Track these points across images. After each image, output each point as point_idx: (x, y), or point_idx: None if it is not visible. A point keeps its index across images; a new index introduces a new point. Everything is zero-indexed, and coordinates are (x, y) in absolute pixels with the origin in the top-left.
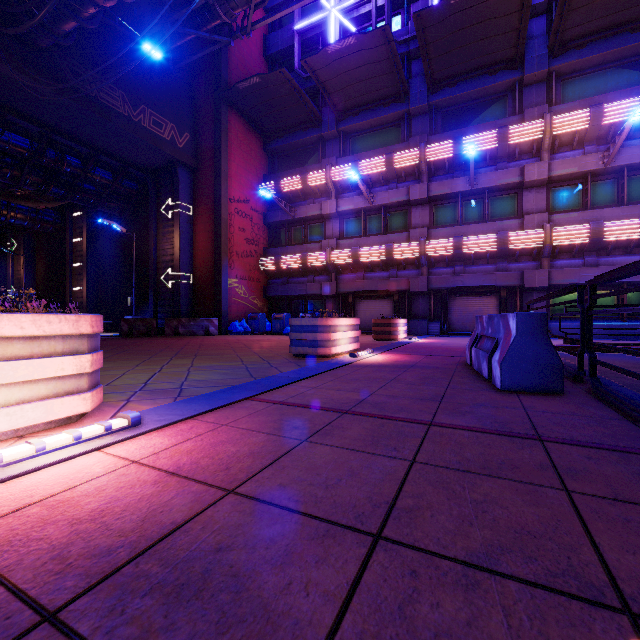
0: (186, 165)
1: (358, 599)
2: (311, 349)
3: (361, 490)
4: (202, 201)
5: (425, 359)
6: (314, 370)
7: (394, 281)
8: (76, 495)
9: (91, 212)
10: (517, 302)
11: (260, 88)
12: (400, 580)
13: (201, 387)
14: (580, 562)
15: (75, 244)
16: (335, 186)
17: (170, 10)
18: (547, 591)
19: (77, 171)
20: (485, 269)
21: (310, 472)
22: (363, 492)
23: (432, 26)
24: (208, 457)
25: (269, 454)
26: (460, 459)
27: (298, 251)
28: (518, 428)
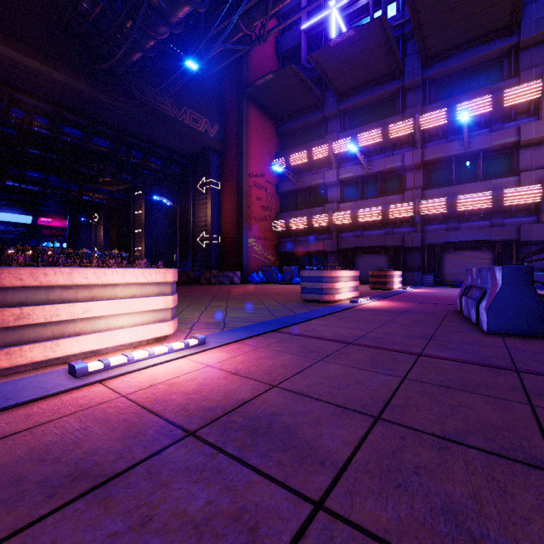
0: (216, 150)
1: (365, 446)
2: (318, 296)
3: (364, 392)
4: (228, 178)
5: (418, 306)
6: (321, 312)
7: (389, 238)
8: (181, 380)
9: (148, 191)
10: (513, 255)
11: (273, 82)
12: (393, 440)
13: (238, 322)
14: (529, 445)
15: (137, 215)
16: (336, 158)
17: (205, 31)
18: (499, 457)
19: (139, 161)
20: (479, 225)
21: (327, 379)
22: (366, 393)
23: (426, 9)
24: (255, 366)
25: (296, 367)
26: (443, 379)
27: (304, 214)
28: (498, 361)
